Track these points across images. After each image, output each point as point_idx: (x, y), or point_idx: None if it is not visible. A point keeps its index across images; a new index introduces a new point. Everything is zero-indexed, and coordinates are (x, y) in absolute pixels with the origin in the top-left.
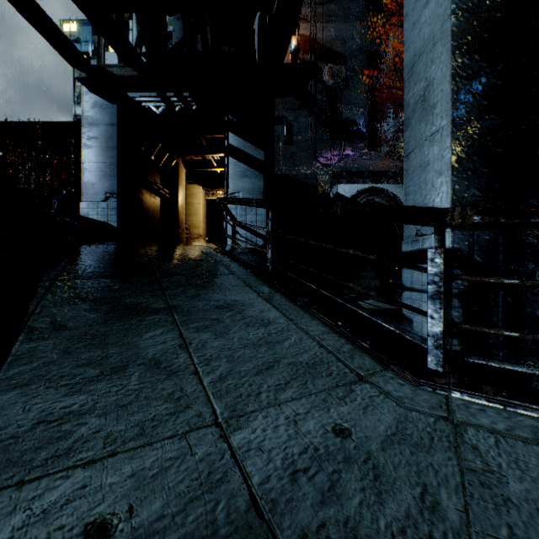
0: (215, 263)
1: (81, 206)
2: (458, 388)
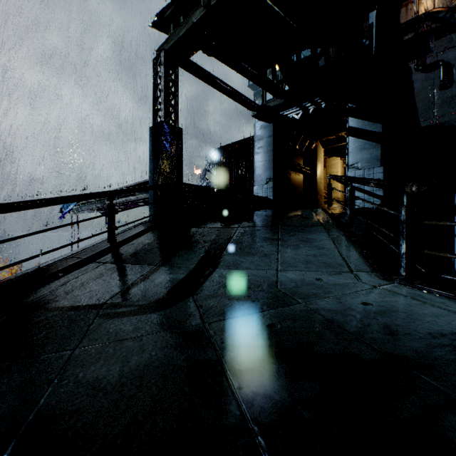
0: (315, 219)
1: (254, 189)
2: (400, 280)
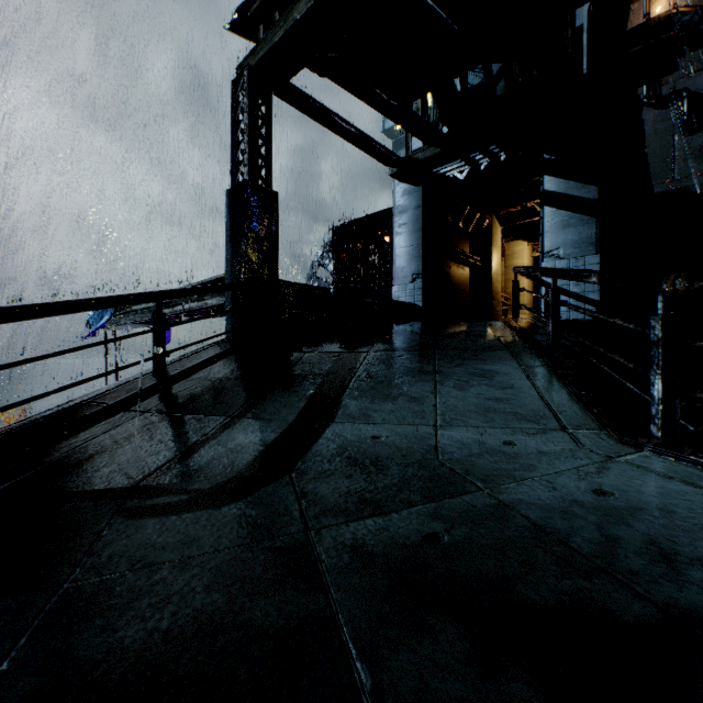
0: (494, 338)
1: (393, 291)
2: (655, 447)
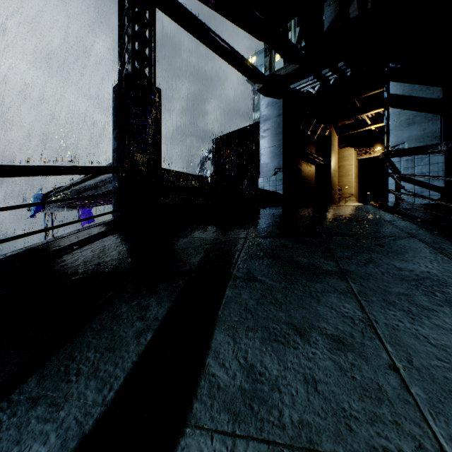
0: (382, 223)
1: (259, 182)
2: None
